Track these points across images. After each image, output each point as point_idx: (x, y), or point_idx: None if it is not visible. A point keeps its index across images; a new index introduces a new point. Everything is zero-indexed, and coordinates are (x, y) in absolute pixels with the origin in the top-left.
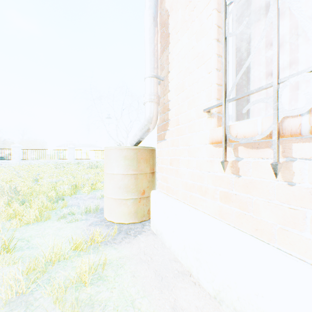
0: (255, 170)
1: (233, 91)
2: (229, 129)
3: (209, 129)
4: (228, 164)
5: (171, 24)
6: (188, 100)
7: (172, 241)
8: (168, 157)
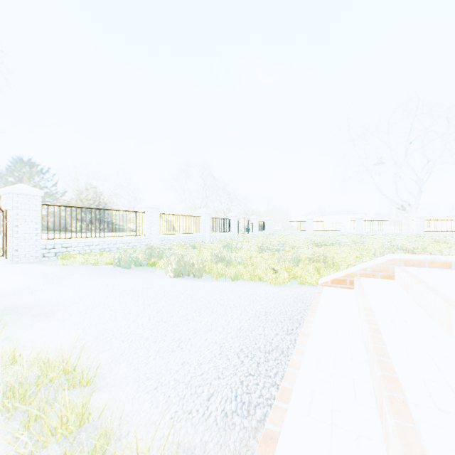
0: None
1: None
2: None
3: None
4: None
5: None
6: None
7: None
8: None
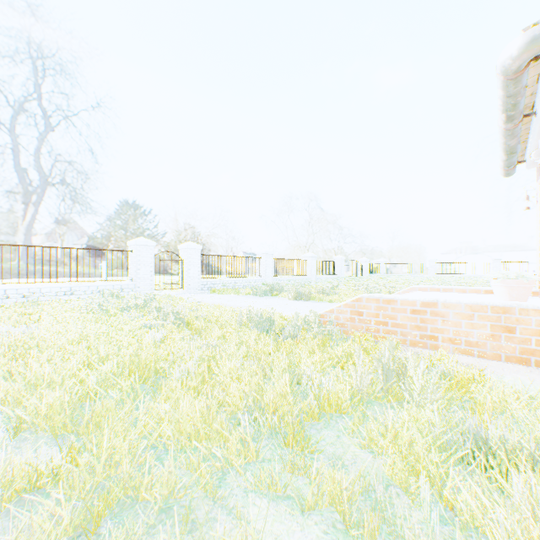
0: None
1: None
2: None
3: None
4: None
5: None
6: None
7: None
8: None
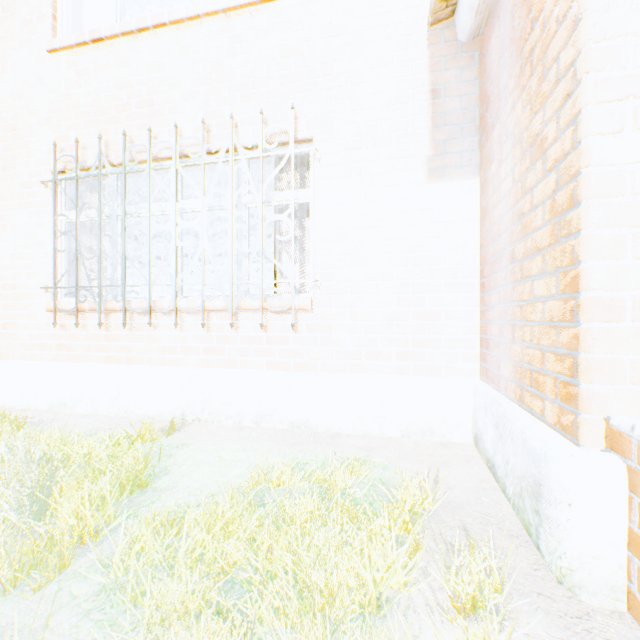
0: (75, 327)
1: (67, 277)
2: (60, 304)
3: (47, 301)
4: (62, 325)
5: (7, 187)
6: (28, 270)
7: (10, 397)
8: (0, 321)
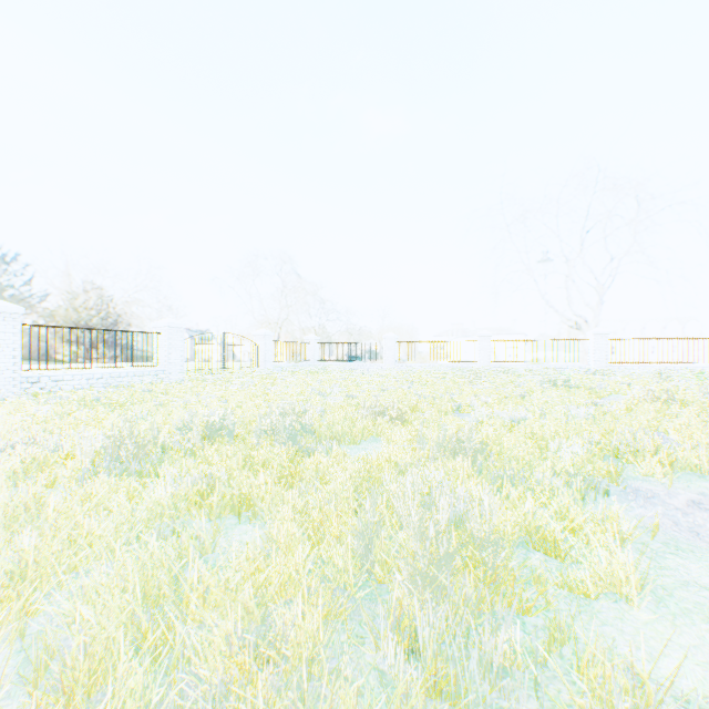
0: None
1: None
2: None
3: None
4: None
5: None
6: None
7: None
8: None
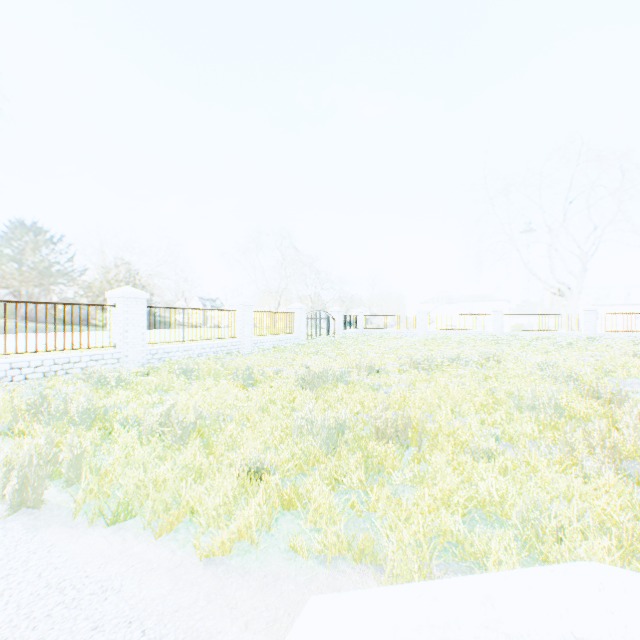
0: None
1: None
2: None
3: None
4: None
5: None
6: None
7: None
8: None
